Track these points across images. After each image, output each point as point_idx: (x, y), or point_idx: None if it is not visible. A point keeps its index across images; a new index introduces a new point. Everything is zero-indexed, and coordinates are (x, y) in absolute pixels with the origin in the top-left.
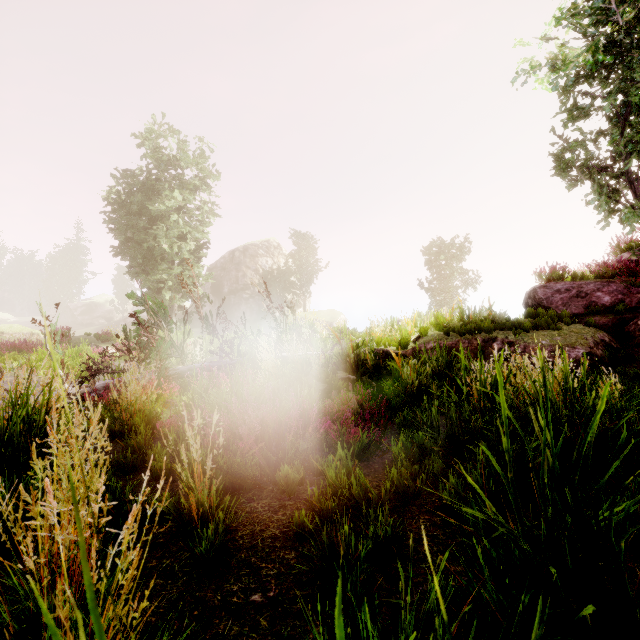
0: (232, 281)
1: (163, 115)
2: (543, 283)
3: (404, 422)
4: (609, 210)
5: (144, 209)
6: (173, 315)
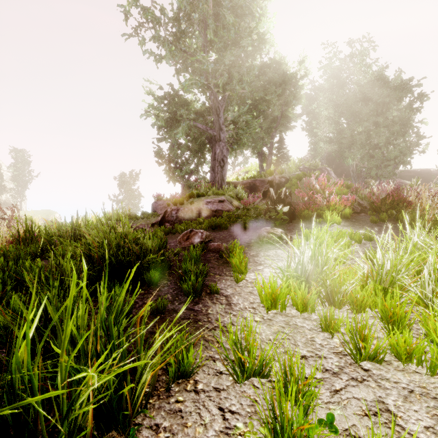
0: None
1: None
2: (156, 201)
3: None
4: (171, 177)
5: None
6: None
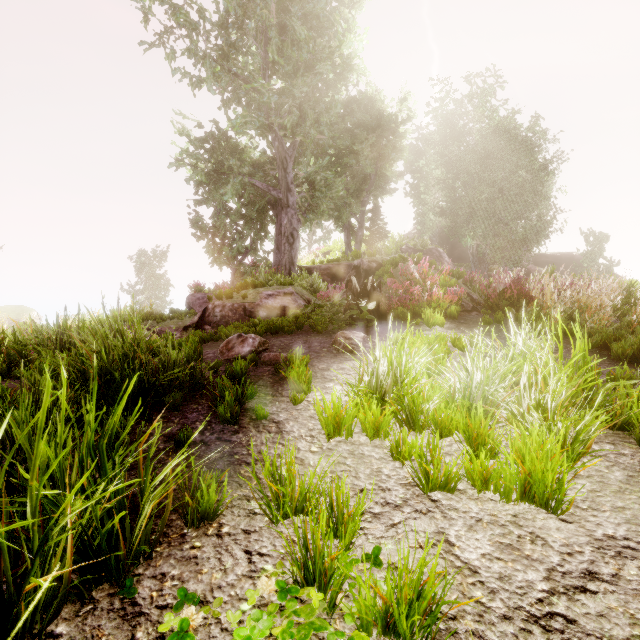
0: None
1: None
2: (193, 293)
3: None
4: (215, 257)
5: None
6: None
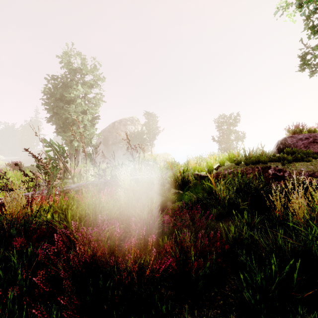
0: (113, 138)
1: (72, 43)
2: (290, 135)
3: (233, 238)
4: None
5: (63, 96)
6: (79, 155)
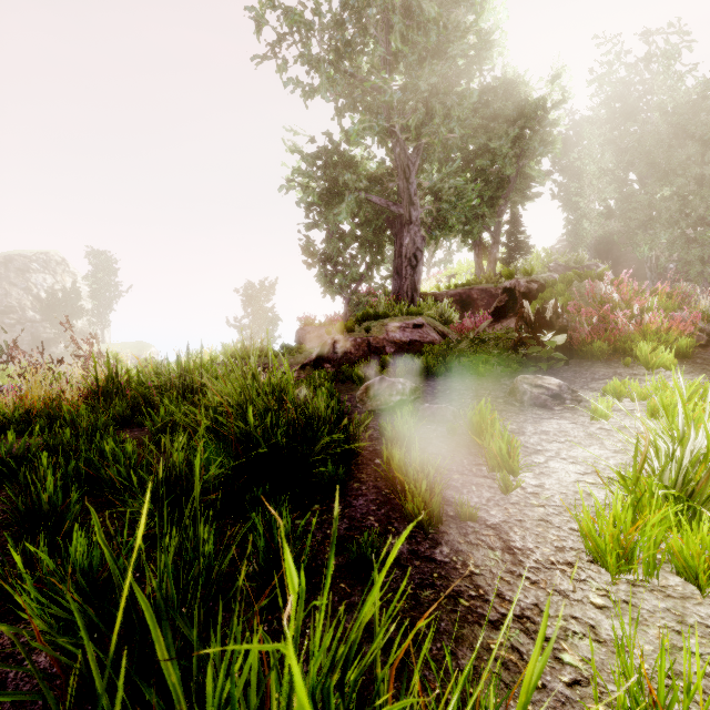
0: None
1: None
2: (303, 326)
3: None
4: (327, 286)
5: None
6: None
